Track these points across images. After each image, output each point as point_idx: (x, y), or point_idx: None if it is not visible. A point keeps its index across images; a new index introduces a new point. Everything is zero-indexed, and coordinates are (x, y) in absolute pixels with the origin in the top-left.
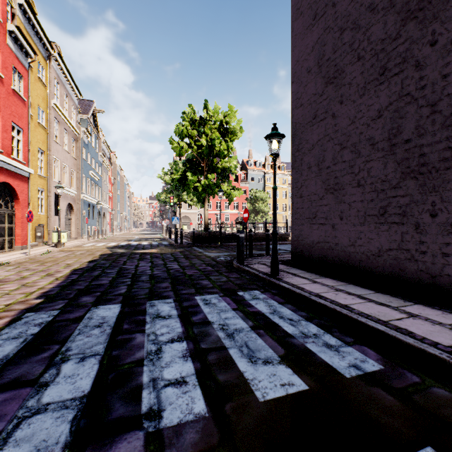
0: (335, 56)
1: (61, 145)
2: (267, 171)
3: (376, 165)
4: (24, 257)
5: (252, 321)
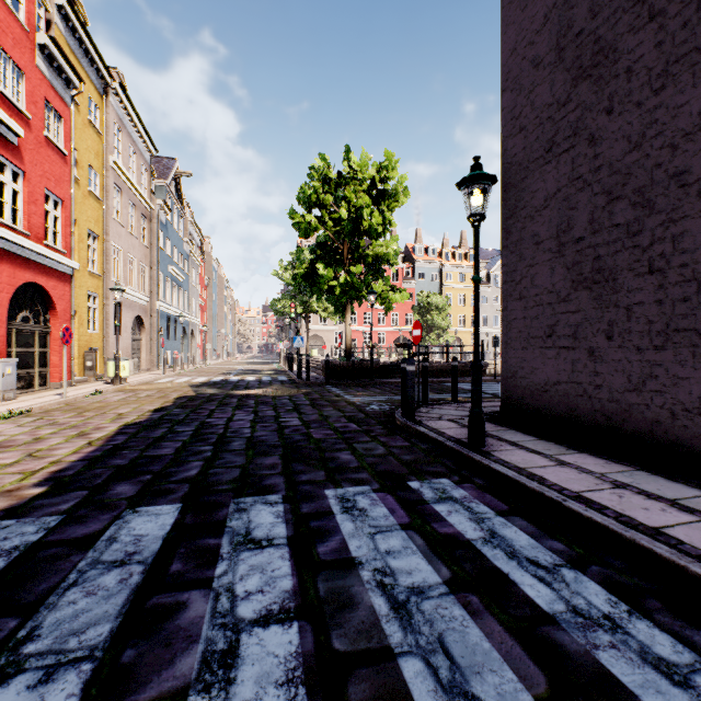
0: (596, 24)
1: (124, 225)
2: (446, 263)
3: (696, 227)
4: (56, 401)
5: (447, 564)
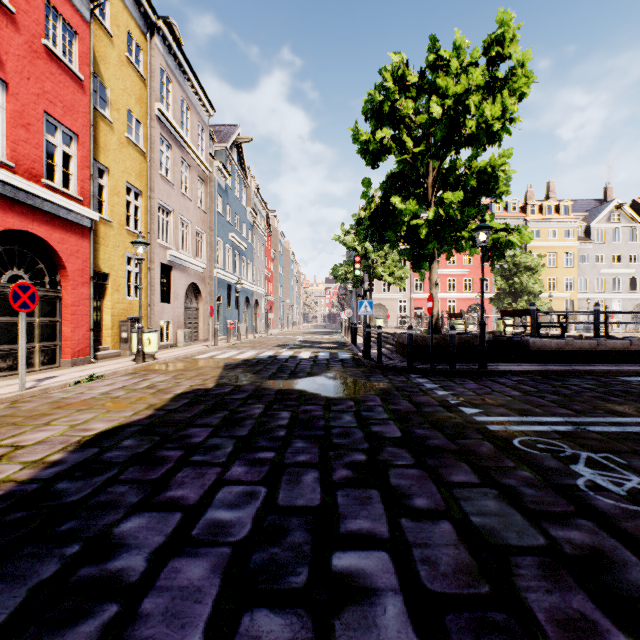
0: None
1: (174, 184)
2: (531, 218)
3: None
4: None
5: None
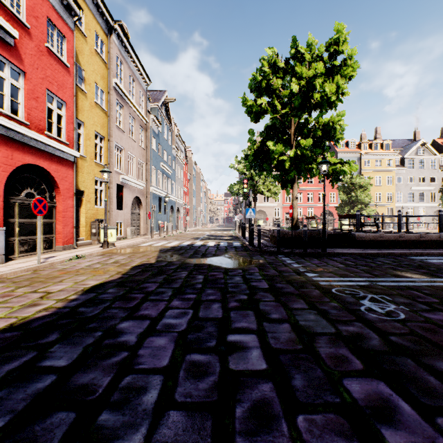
0: None
1: (124, 131)
2: (364, 152)
3: None
4: (24, 268)
5: None
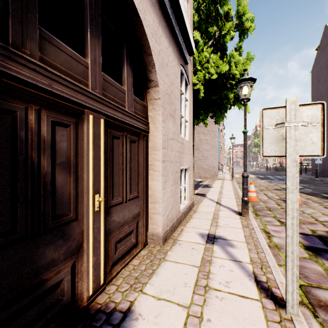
0: None
1: None
2: None
3: None
4: None
5: None
